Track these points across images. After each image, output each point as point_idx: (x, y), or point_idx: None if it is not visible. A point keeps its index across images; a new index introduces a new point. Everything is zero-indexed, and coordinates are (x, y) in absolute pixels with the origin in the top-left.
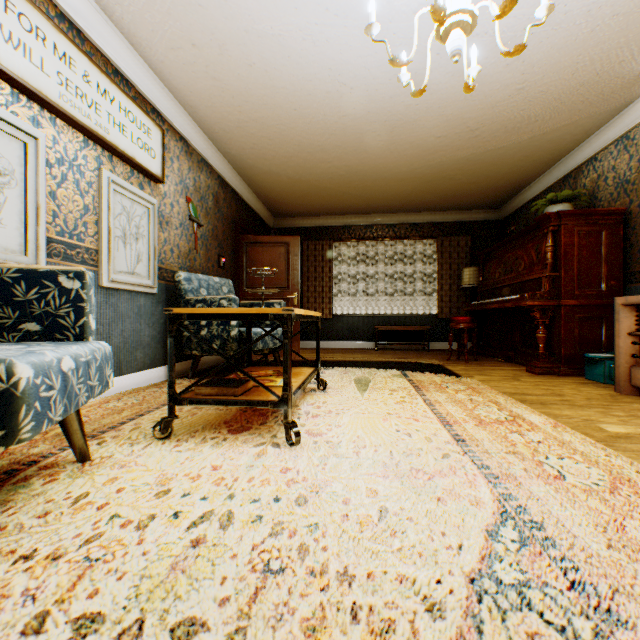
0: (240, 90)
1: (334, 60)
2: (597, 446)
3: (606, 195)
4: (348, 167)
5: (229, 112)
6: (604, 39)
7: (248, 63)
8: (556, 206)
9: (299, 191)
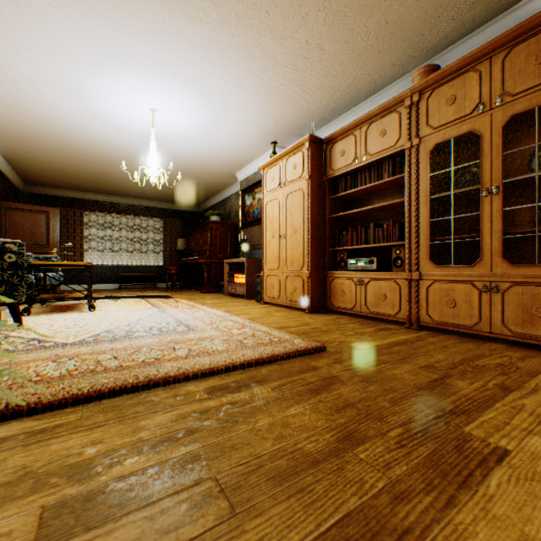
0: (30, 126)
1: (100, 135)
2: (196, 304)
3: (233, 215)
4: (102, 171)
5: (14, 130)
6: (219, 163)
7: (42, 120)
8: (214, 217)
9: (58, 174)
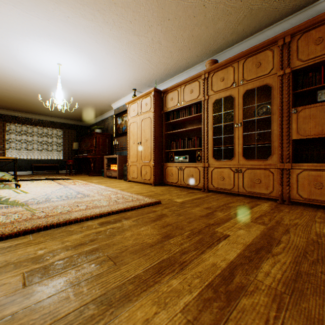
0: None
1: (21, 75)
2: (87, 182)
3: (110, 129)
4: (21, 97)
5: None
6: (101, 98)
7: None
8: (98, 130)
9: None
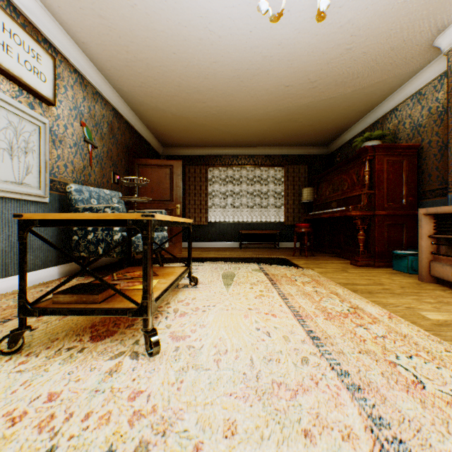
0: (125, 30)
1: (205, 8)
2: (432, 338)
3: (404, 135)
4: (219, 107)
5: (118, 51)
6: (412, 10)
7: (130, 4)
8: (370, 142)
9: (181, 126)
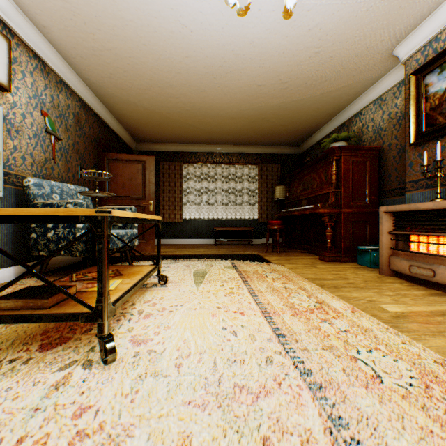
0: (91, 16)
1: None
2: (390, 330)
3: (368, 138)
4: (192, 104)
5: (83, 38)
6: (374, 19)
7: None
8: (337, 143)
9: (155, 121)
